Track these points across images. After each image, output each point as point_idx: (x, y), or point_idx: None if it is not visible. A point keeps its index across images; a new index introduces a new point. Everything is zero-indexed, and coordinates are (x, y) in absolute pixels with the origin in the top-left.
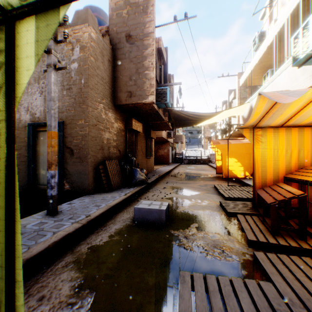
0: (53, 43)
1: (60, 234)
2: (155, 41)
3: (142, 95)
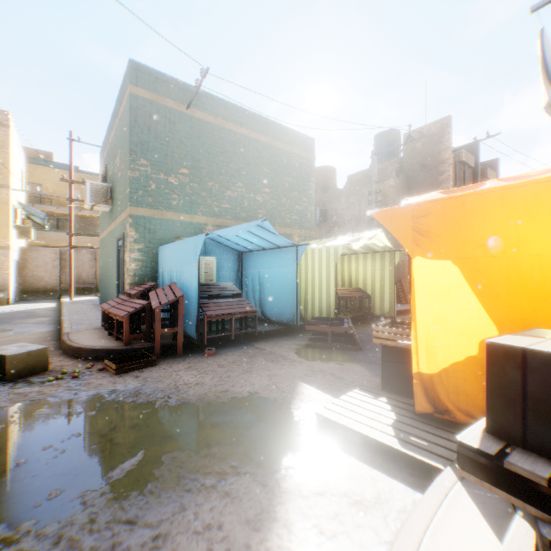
0: None
1: None
2: (451, 164)
3: None
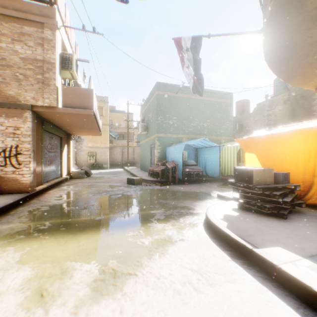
0: (266, 127)
1: None
2: None
3: None
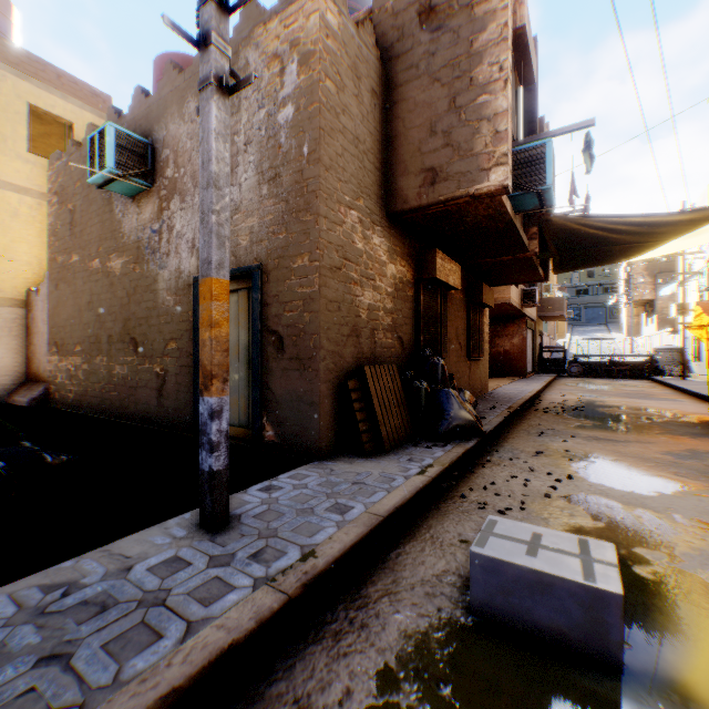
0: (214, 13)
1: (202, 643)
2: None
3: (467, 172)
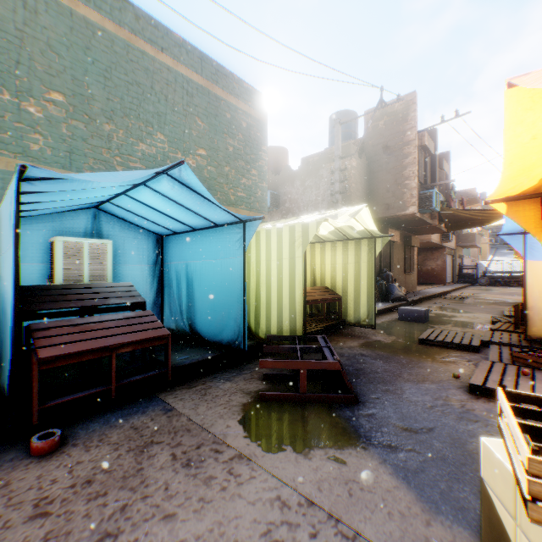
0: (339, 196)
1: None
2: (416, 147)
3: (401, 206)
